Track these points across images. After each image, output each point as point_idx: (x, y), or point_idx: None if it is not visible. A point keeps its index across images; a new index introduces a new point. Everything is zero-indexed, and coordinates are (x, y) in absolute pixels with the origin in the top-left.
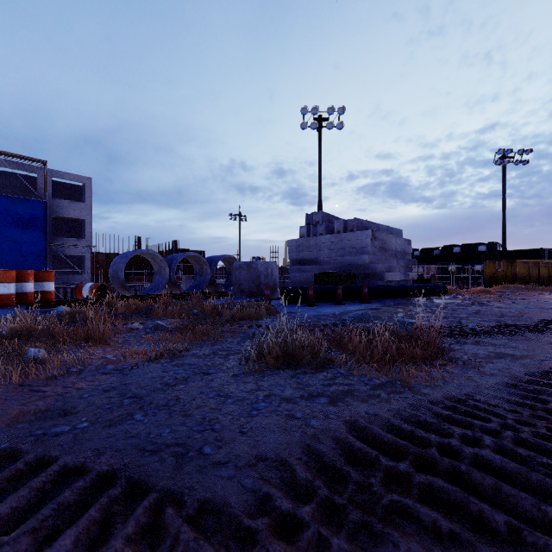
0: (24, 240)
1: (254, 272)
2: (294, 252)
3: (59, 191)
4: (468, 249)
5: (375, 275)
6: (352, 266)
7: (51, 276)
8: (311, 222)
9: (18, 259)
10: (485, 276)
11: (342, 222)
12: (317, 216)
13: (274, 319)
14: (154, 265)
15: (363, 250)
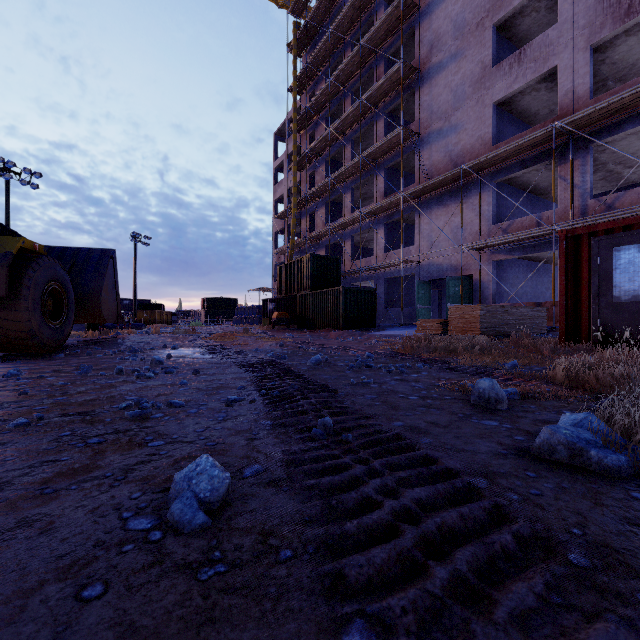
0: None
1: None
2: None
3: None
4: None
5: None
6: None
7: None
8: None
9: None
10: (138, 319)
11: None
12: None
13: None
14: None
15: None
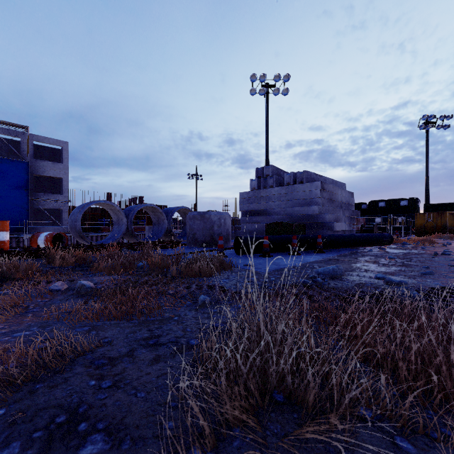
0: (8, 195)
1: (207, 222)
2: (245, 204)
3: (41, 153)
4: (392, 204)
5: (324, 225)
6: (301, 217)
7: (4, 226)
8: (262, 176)
9: (3, 211)
10: (415, 226)
11: (292, 175)
12: (267, 169)
13: (230, 276)
14: (113, 215)
15: (312, 201)
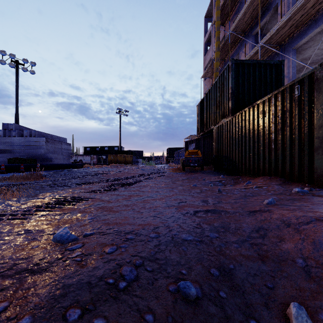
0: None
1: None
2: None
3: None
4: (111, 148)
5: (48, 159)
6: (35, 155)
7: None
8: (7, 129)
9: None
10: (108, 160)
11: (29, 132)
12: (12, 125)
13: None
14: None
15: (41, 147)
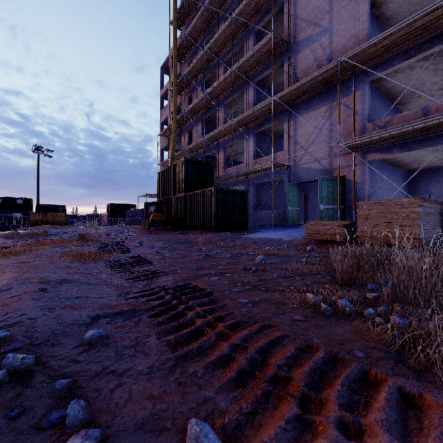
0: None
1: None
2: None
3: None
4: (9, 201)
5: None
6: None
7: None
8: None
9: None
10: (31, 221)
11: None
12: None
13: None
14: None
15: None
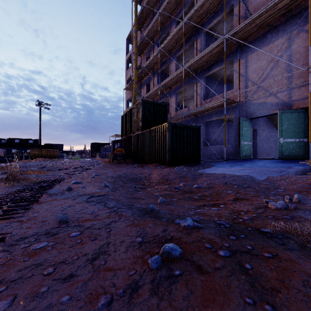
0: None
1: None
2: None
3: None
4: (24, 141)
5: None
6: None
7: None
8: None
9: None
10: (31, 155)
11: None
12: None
13: None
14: None
15: None
